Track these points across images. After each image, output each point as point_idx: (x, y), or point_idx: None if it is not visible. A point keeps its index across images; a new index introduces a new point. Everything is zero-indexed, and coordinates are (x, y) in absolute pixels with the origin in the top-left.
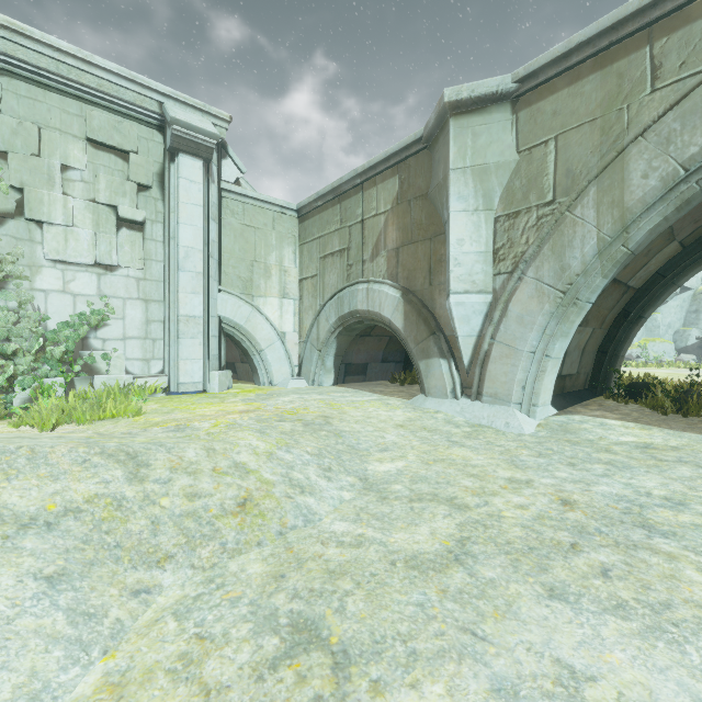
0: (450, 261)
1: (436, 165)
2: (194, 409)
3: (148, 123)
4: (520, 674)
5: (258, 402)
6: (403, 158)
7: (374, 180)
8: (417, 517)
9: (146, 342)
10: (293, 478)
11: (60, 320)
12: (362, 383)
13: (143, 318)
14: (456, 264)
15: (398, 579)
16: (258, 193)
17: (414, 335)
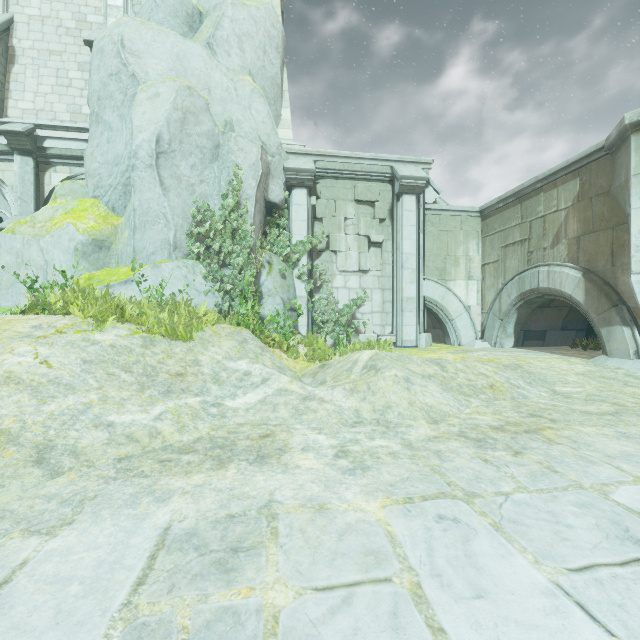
0: (631, 248)
1: (617, 168)
2: (422, 355)
3: (384, 180)
4: (629, 432)
5: (459, 354)
6: (583, 164)
7: (554, 183)
8: (589, 404)
9: (382, 315)
10: (511, 383)
11: (343, 303)
12: (540, 347)
13: (381, 300)
14: (638, 250)
15: (576, 414)
16: (450, 206)
17: (594, 307)
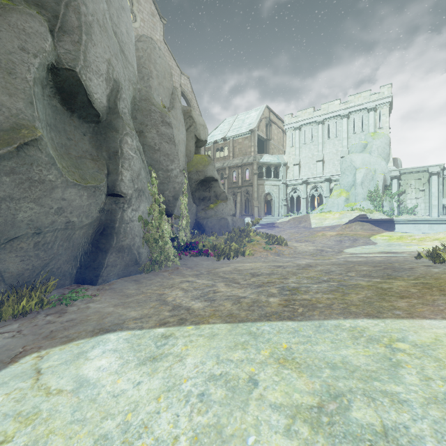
0: None
1: None
2: None
3: (425, 172)
4: None
5: None
6: None
7: None
8: None
9: (425, 210)
10: None
11: (410, 207)
12: None
13: (424, 206)
14: None
15: None
16: None
17: None
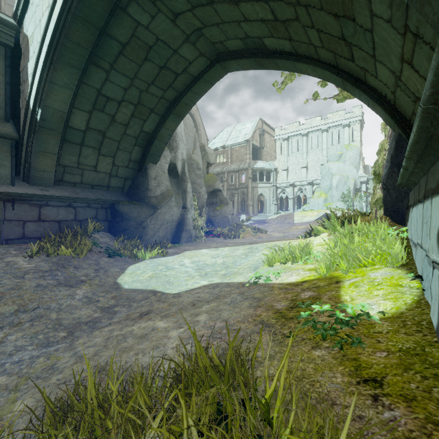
0: None
1: None
2: None
3: None
4: None
5: None
6: None
7: None
8: None
9: None
10: None
11: None
12: None
13: None
14: None
15: None
16: None
17: None
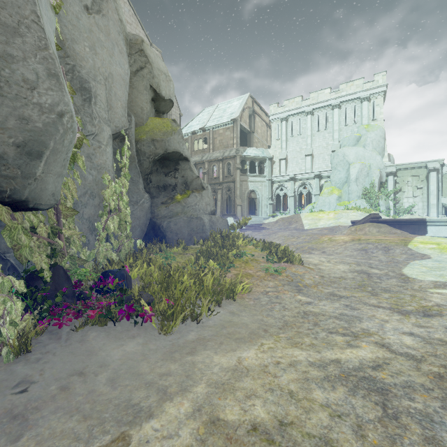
0: None
1: None
2: None
3: (423, 168)
4: None
5: None
6: None
7: None
8: None
9: (422, 210)
10: None
11: (406, 207)
12: None
13: (422, 205)
14: None
15: None
16: None
17: None
